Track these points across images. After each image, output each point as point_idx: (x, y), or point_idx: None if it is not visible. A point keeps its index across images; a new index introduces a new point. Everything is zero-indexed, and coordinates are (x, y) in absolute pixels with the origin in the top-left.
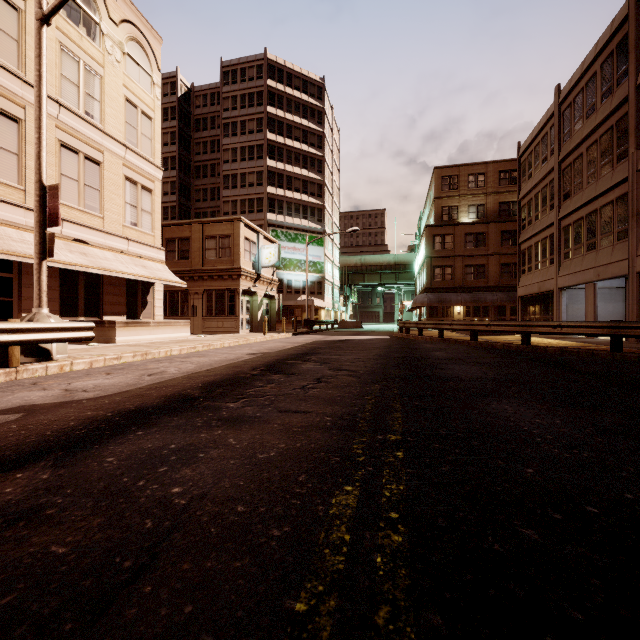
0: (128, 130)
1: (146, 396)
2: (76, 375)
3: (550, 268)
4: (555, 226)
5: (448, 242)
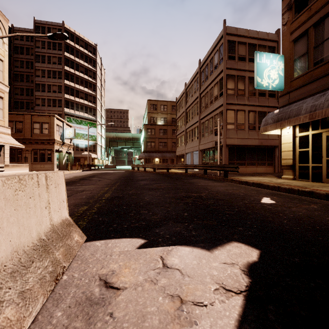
0: None
1: None
2: None
3: (184, 146)
4: (185, 131)
5: (153, 132)
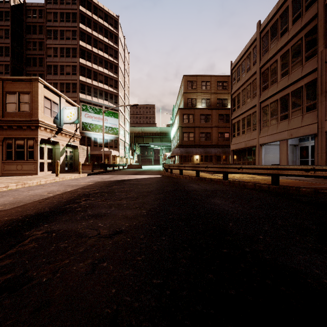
0: None
1: None
2: None
3: (253, 132)
4: (257, 107)
5: (191, 118)
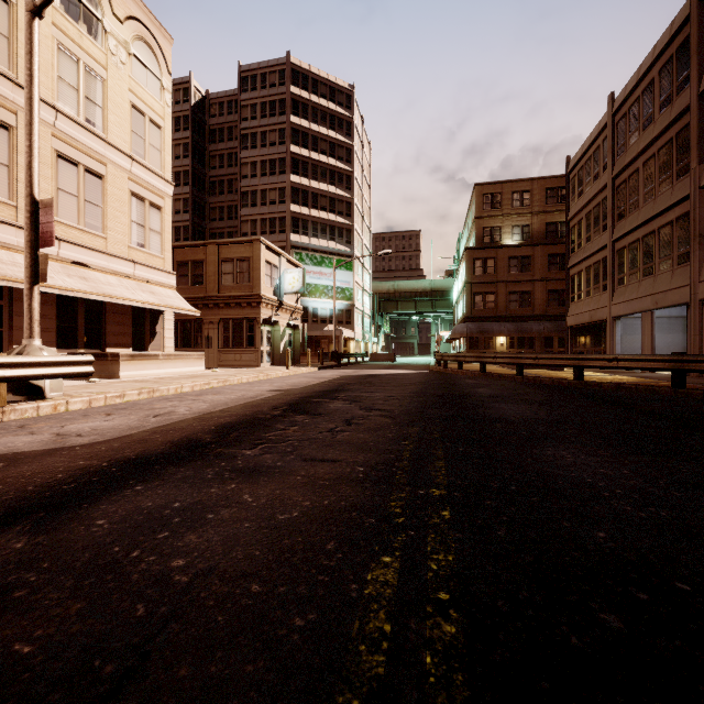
0: (134, 140)
1: (150, 441)
2: (71, 416)
3: (603, 295)
4: (608, 249)
5: (490, 266)
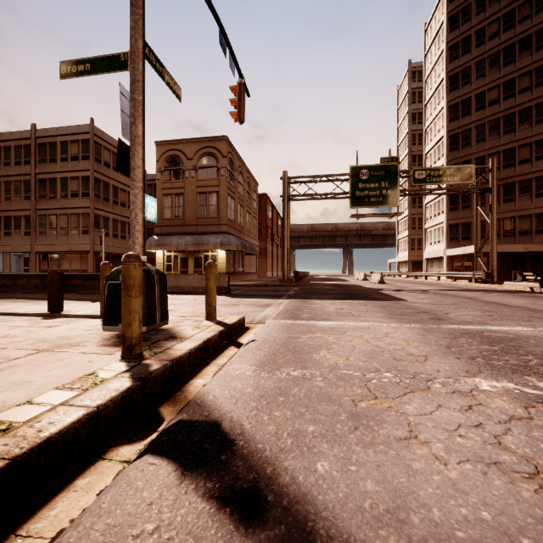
0: None
1: None
2: None
3: None
4: None
5: None
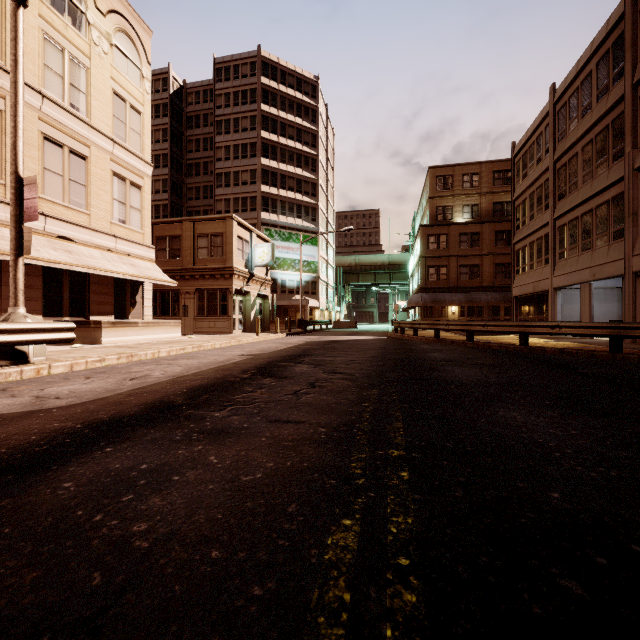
0: (116, 124)
1: (124, 404)
2: (52, 379)
3: (545, 268)
4: (550, 226)
5: (443, 242)
